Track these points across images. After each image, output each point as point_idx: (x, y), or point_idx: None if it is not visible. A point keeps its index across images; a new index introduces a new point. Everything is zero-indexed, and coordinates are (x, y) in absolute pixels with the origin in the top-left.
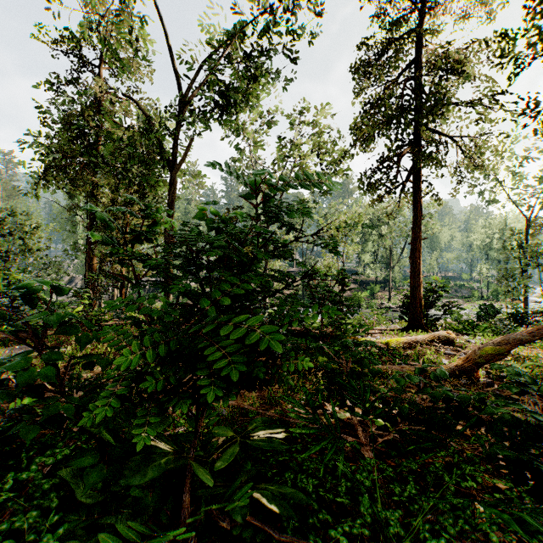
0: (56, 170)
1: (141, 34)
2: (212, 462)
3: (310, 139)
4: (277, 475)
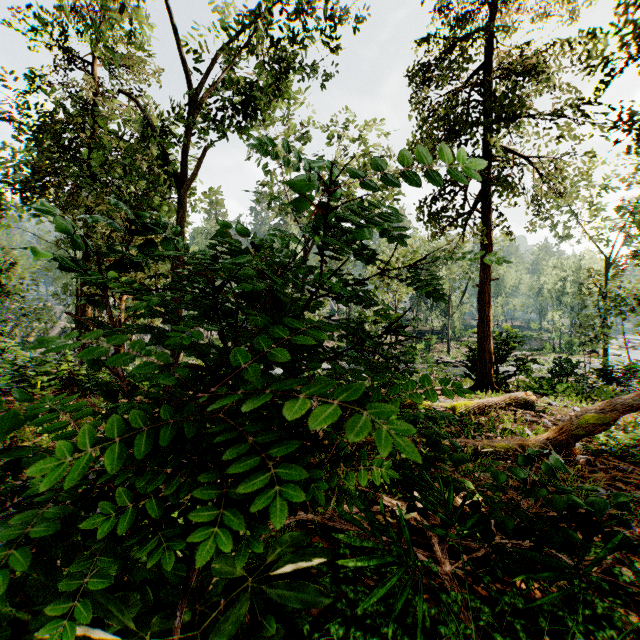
0: (38, 192)
1: (143, 17)
2: (213, 620)
3: (356, 159)
4: (318, 621)
